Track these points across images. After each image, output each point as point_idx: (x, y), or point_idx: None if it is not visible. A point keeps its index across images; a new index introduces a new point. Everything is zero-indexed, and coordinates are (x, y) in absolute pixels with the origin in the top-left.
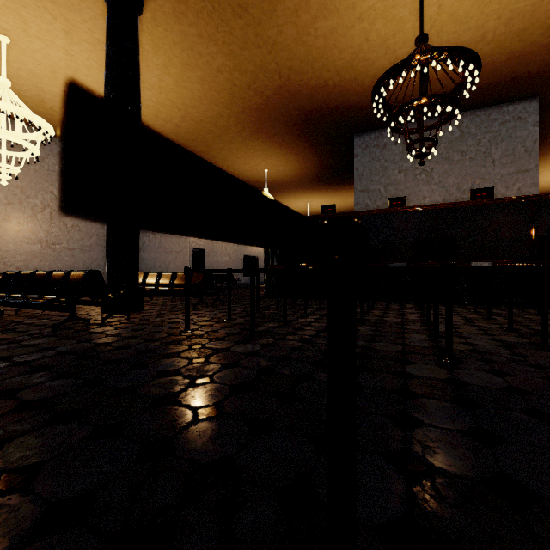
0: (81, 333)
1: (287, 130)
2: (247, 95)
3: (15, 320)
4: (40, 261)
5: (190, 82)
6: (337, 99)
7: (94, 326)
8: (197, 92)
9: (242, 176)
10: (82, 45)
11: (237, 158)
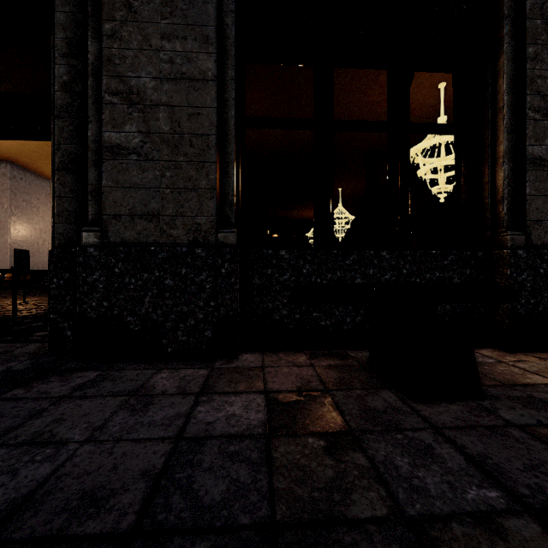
0: None
1: None
2: None
3: None
4: None
5: None
6: None
7: None
8: None
9: None
10: None
11: None
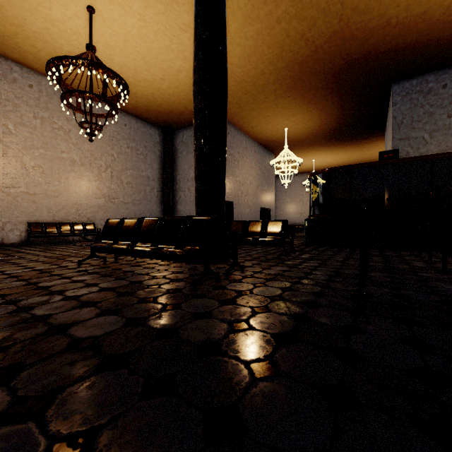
0: (228, 293)
1: (323, 83)
2: (296, 47)
3: (125, 269)
4: (104, 213)
5: (245, 37)
6: (391, 41)
7: (223, 281)
8: (248, 49)
9: (262, 136)
10: (155, 7)
11: (263, 118)
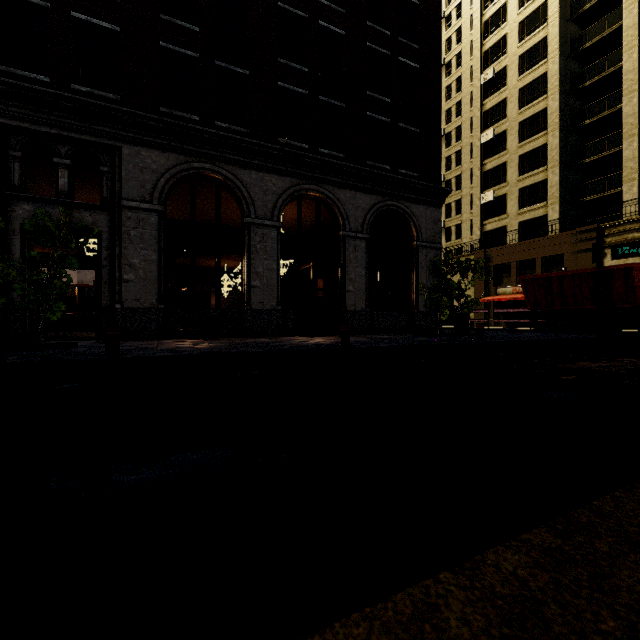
0: None
1: None
2: None
3: None
4: None
5: None
6: None
7: None
8: None
9: None
10: None
11: None
